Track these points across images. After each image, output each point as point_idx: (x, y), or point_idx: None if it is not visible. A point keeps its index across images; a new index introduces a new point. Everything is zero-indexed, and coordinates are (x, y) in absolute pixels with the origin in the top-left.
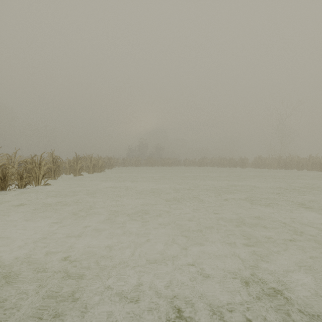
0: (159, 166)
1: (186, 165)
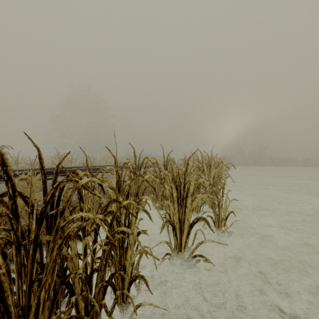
0: (268, 166)
1: (308, 165)
